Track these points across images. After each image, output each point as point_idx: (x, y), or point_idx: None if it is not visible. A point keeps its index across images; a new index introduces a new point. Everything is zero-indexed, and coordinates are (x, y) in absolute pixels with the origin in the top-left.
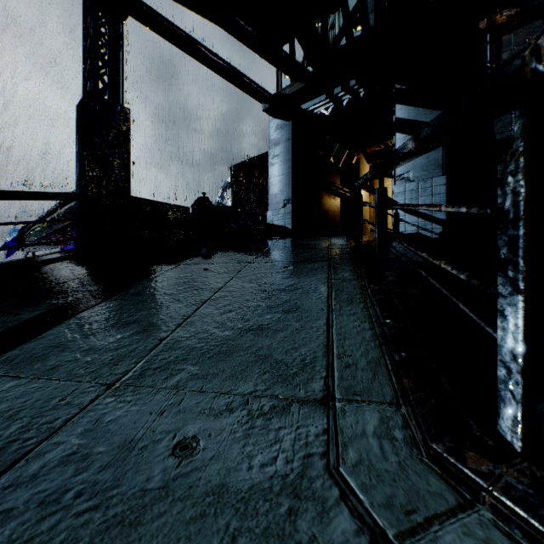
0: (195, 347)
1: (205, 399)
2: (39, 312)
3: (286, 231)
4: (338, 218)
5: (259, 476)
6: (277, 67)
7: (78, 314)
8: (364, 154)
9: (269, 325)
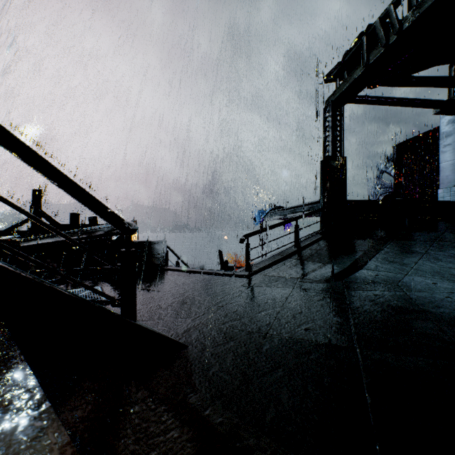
0: (425, 270)
1: (435, 279)
2: (356, 257)
3: None
4: None
5: (453, 287)
6: (449, 87)
7: (371, 258)
8: None
9: (451, 267)
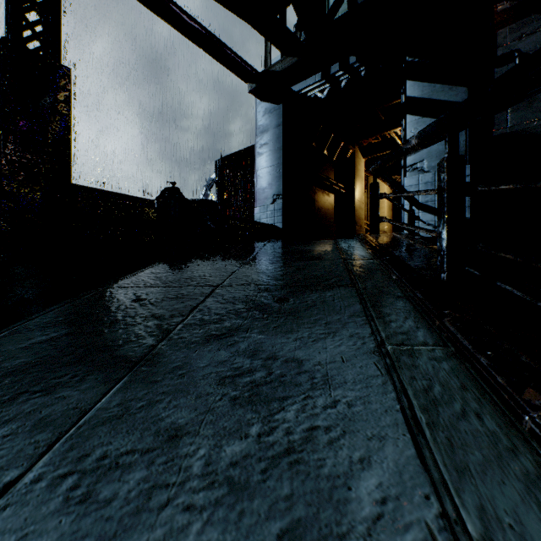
0: None
1: None
2: None
3: (276, 231)
4: (332, 216)
5: None
6: (265, 36)
7: None
8: (359, 147)
9: None
